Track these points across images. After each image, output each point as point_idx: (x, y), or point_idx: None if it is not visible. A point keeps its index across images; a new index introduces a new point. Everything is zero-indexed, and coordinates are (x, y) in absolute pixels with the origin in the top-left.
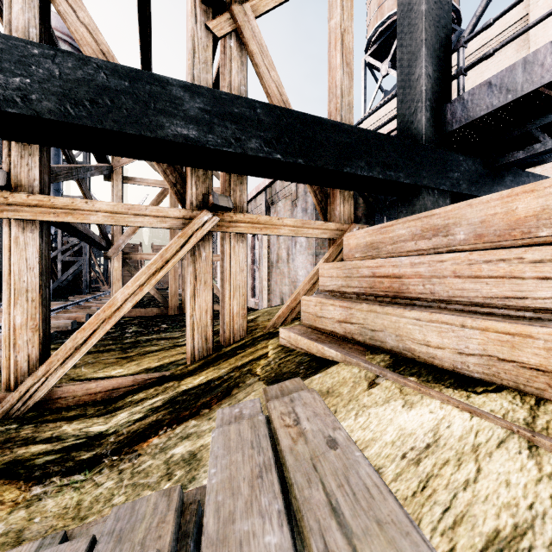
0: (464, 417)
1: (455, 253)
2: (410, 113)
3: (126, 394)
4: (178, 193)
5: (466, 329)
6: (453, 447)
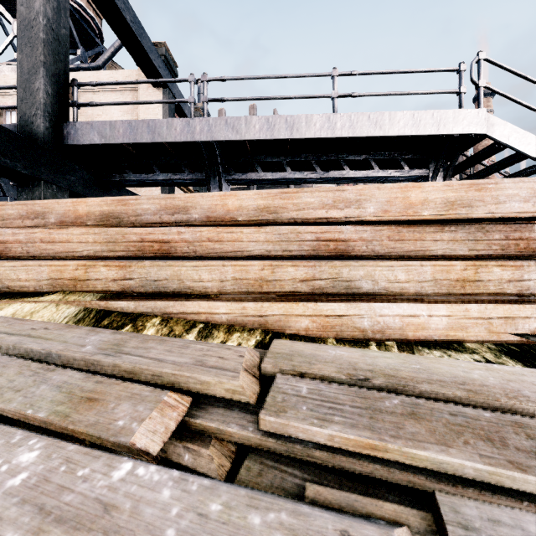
0: (32, 305)
1: (42, 228)
2: (31, 114)
3: None
4: None
5: (41, 267)
6: (22, 315)
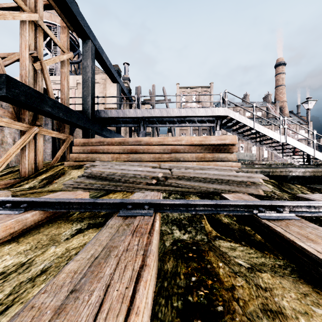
0: None
1: (106, 146)
2: (87, 109)
3: (13, 185)
4: (17, 116)
5: (109, 155)
6: None
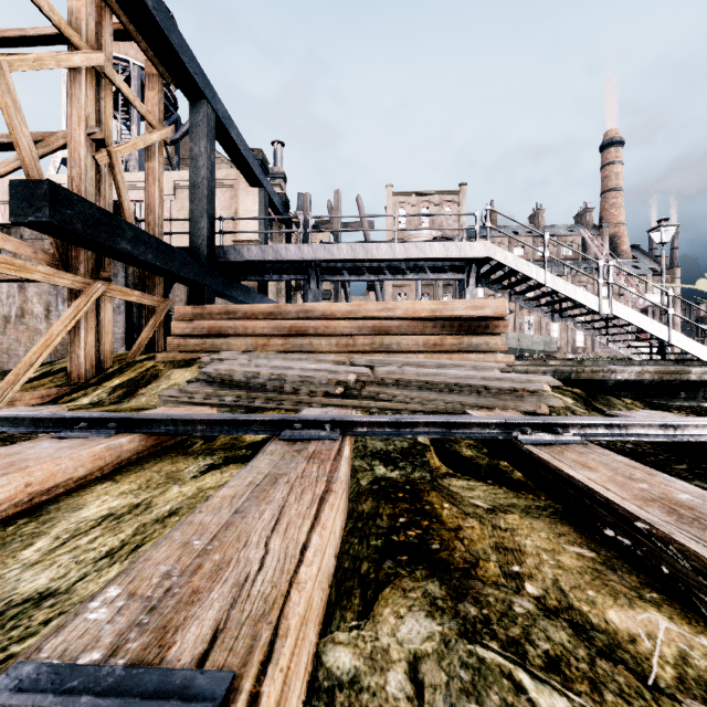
0: None
1: (242, 321)
2: (199, 243)
3: (58, 398)
4: (63, 261)
5: (248, 339)
6: None
